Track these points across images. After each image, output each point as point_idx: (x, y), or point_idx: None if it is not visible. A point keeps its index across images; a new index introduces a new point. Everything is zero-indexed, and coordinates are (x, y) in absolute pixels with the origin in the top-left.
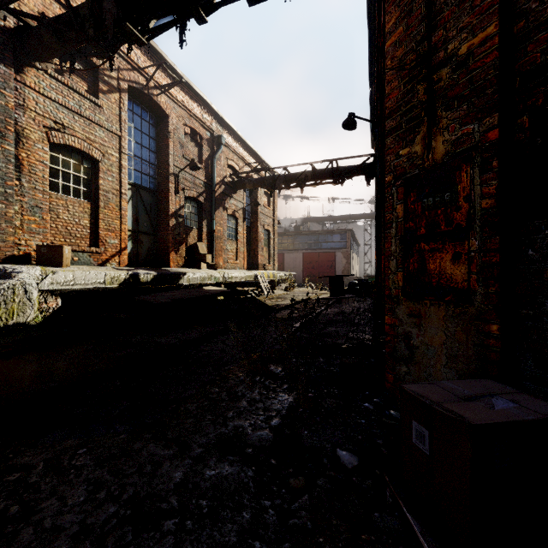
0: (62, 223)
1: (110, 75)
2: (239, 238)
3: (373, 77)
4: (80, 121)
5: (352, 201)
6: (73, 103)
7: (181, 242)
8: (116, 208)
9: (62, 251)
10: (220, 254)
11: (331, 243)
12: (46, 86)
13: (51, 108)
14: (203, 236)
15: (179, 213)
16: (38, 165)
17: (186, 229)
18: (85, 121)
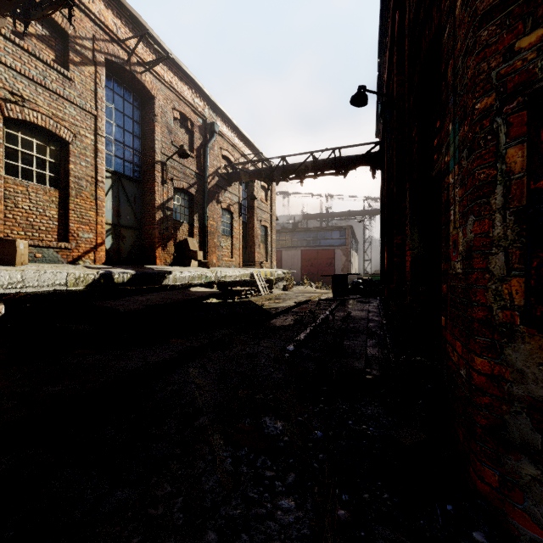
0: (22, 213)
1: (83, 45)
2: (234, 234)
3: (383, 51)
4: (45, 94)
5: (350, 198)
6: (35, 72)
7: (170, 238)
8: (91, 198)
9: (14, 246)
10: (213, 251)
11: (330, 240)
12: None
13: (6, 76)
14: (194, 231)
15: (167, 206)
16: None
17: (175, 224)
18: (51, 94)
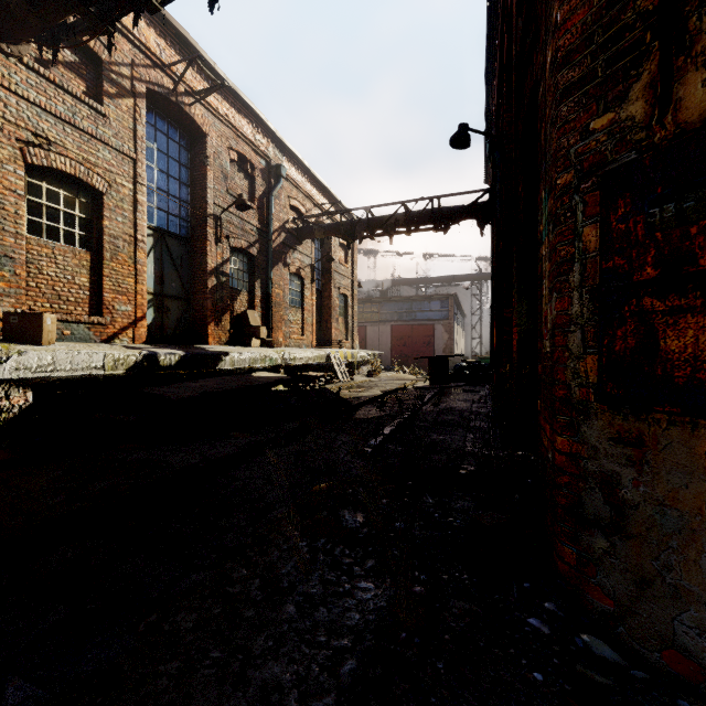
0: (47, 280)
1: (119, 72)
2: (305, 305)
3: (492, 78)
4: (75, 134)
5: (455, 258)
6: (63, 108)
7: (225, 310)
8: (129, 261)
9: (41, 321)
10: (279, 327)
11: (429, 313)
12: (21, 82)
13: (29, 113)
14: (255, 302)
15: (221, 270)
16: (9, 196)
17: (231, 293)
18: (81, 135)
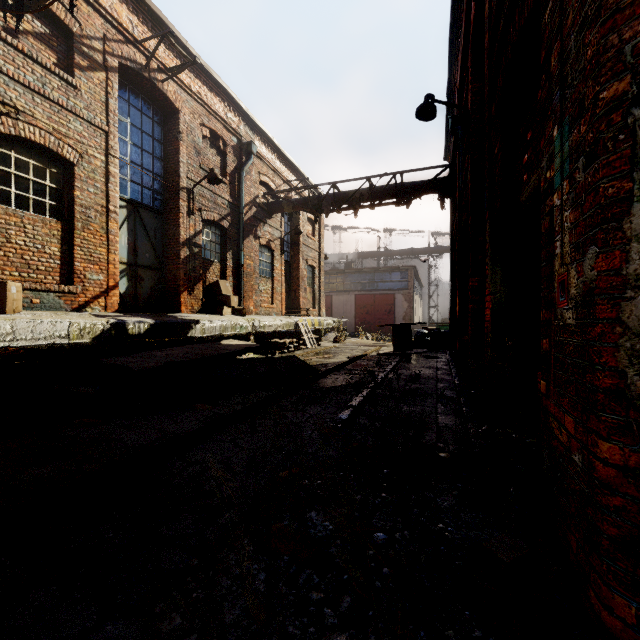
0: (16, 249)
1: (91, 46)
2: (275, 275)
3: (455, 54)
4: (44, 105)
5: (413, 233)
6: (32, 78)
7: (197, 280)
8: (101, 231)
9: (4, 289)
10: (250, 296)
11: (390, 283)
12: None
13: None
14: (227, 272)
15: (194, 241)
16: None
17: (204, 263)
18: (51, 105)
